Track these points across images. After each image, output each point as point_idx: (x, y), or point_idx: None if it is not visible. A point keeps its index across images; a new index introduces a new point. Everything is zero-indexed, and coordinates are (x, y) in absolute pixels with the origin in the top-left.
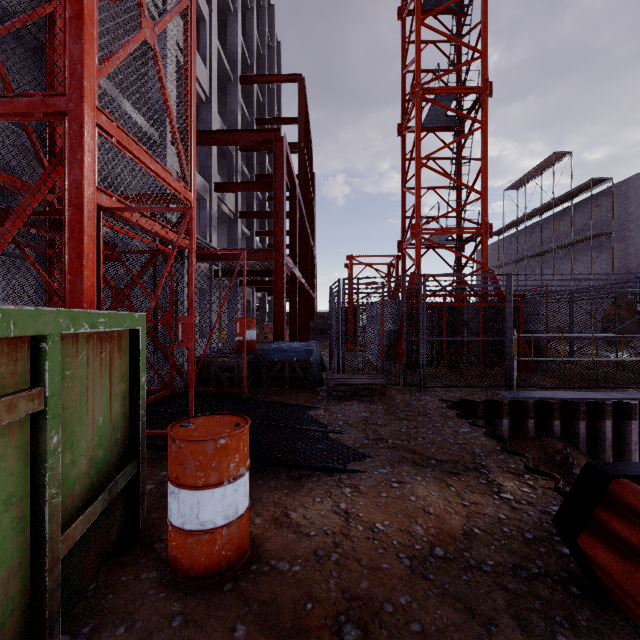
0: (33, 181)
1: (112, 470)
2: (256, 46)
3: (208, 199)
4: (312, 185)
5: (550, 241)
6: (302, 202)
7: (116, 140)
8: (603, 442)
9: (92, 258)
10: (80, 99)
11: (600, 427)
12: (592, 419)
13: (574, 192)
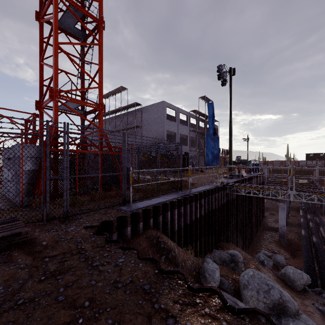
0: None
1: None
2: None
3: None
4: None
5: (119, 126)
6: None
7: None
8: (167, 223)
9: None
10: None
11: (166, 216)
12: (163, 213)
13: (129, 106)
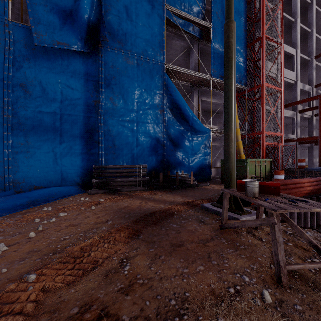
0: (250, 135)
1: (269, 173)
2: None
3: (295, 117)
4: None
5: None
6: None
7: (267, 134)
8: None
9: (264, 152)
10: (263, 132)
11: None
12: None
13: None
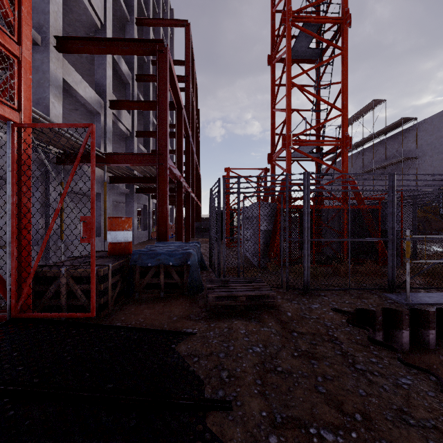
0: None
1: None
2: (152, 4)
3: (103, 114)
4: (197, 117)
5: (369, 164)
6: (187, 123)
7: None
8: None
9: None
10: None
11: None
12: None
13: (388, 128)
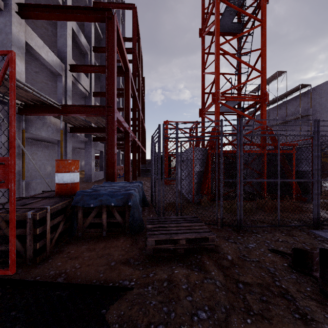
0: None
1: None
2: None
3: (64, 76)
4: (142, 82)
5: (273, 121)
6: (134, 85)
7: None
8: None
9: None
10: None
11: None
12: None
13: (288, 93)
